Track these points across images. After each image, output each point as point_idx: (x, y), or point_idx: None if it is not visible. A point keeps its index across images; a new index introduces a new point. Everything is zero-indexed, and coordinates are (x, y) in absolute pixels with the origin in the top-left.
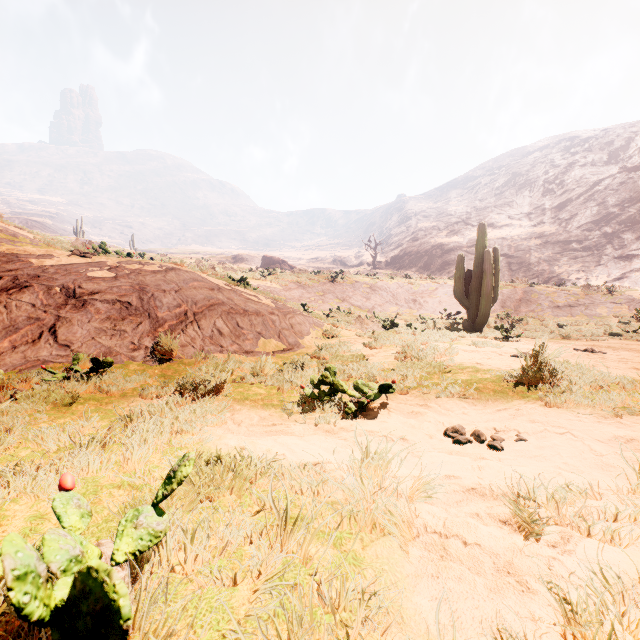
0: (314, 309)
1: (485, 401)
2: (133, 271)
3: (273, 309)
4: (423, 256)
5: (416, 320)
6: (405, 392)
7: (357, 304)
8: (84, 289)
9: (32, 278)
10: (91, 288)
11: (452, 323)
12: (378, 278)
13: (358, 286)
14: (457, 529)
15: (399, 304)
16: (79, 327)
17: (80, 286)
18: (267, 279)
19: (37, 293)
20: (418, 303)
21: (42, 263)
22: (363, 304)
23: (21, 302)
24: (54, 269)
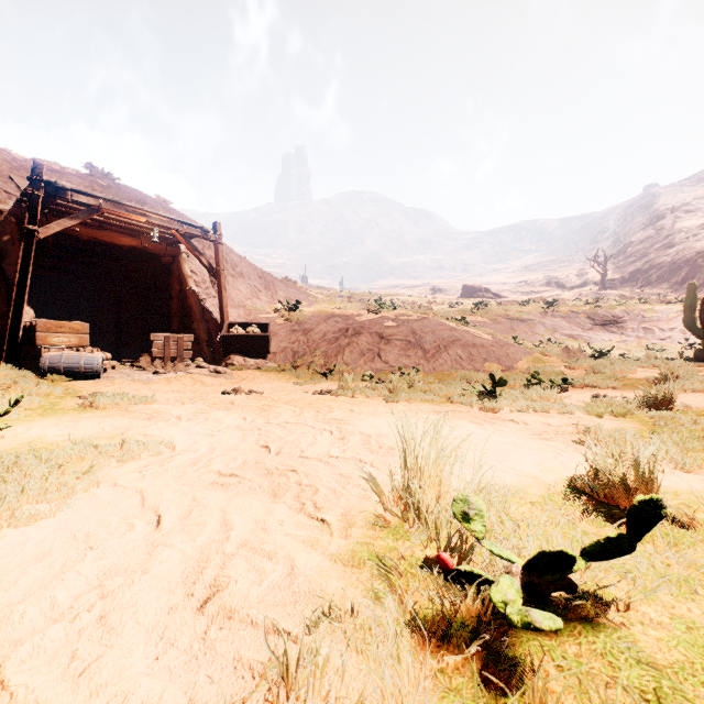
0: (523, 341)
1: (625, 390)
2: (404, 321)
3: (492, 342)
4: (680, 268)
5: (642, 351)
6: (582, 387)
7: (571, 335)
8: (386, 333)
9: (361, 328)
10: (389, 332)
11: (682, 353)
12: (599, 306)
13: (573, 316)
14: (572, 403)
15: (624, 334)
16: (389, 354)
17: (383, 331)
18: (477, 314)
19: (367, 336)
20: (650, 332)
21: (361, 319)
22: (578, 335)
23: (362, 341)
24: (367, 322)
